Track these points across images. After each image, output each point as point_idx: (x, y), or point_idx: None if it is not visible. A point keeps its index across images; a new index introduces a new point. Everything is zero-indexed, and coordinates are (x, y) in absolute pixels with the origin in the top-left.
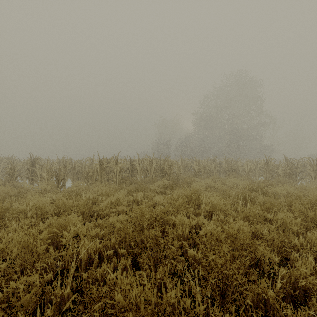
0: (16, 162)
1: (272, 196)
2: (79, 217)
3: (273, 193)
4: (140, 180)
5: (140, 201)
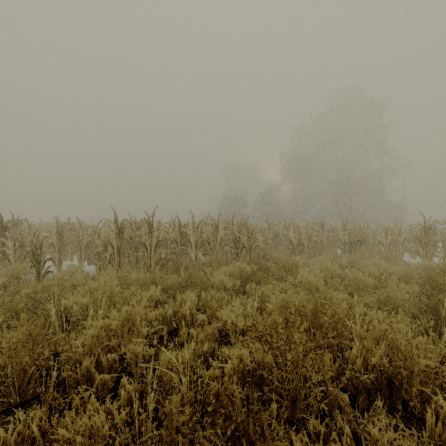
0: None
1: None
2: None
3: None
4: (196, 261)
5: (188, 316)
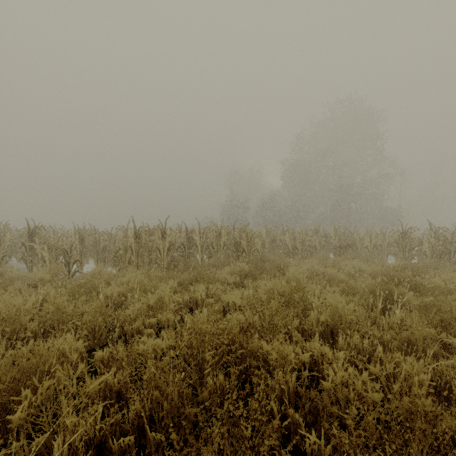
0: (9, 234)
1: (428, 292)
2: (78, 342)
3: (430, 288)
4: (202, 262)
5: (200, 301)
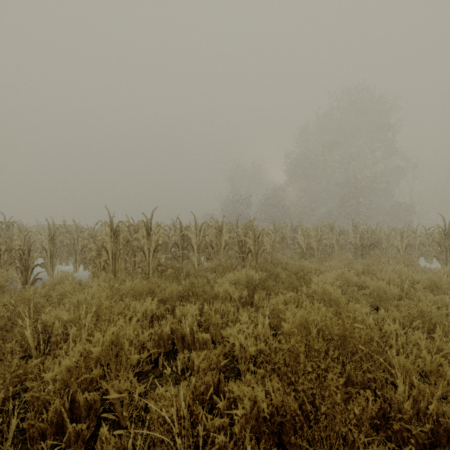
0: None
1: None
2: None
3: None
4: (198, 266)
5: (189, 335)
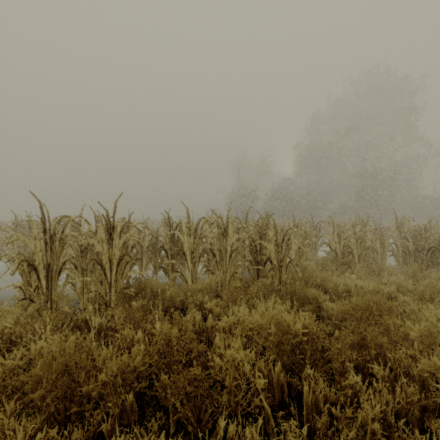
0: None
1: None
2: None
3: None
4: (191, 285)
5: None
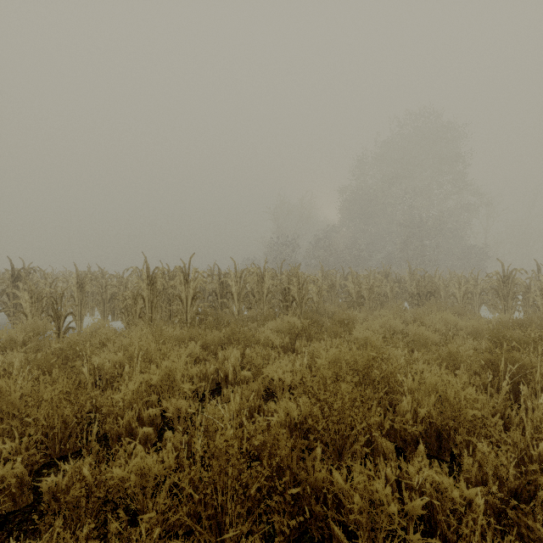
0: None
1: None
2: (4, 467)
3: None
4: (239, 315)
5: (232, 374)
